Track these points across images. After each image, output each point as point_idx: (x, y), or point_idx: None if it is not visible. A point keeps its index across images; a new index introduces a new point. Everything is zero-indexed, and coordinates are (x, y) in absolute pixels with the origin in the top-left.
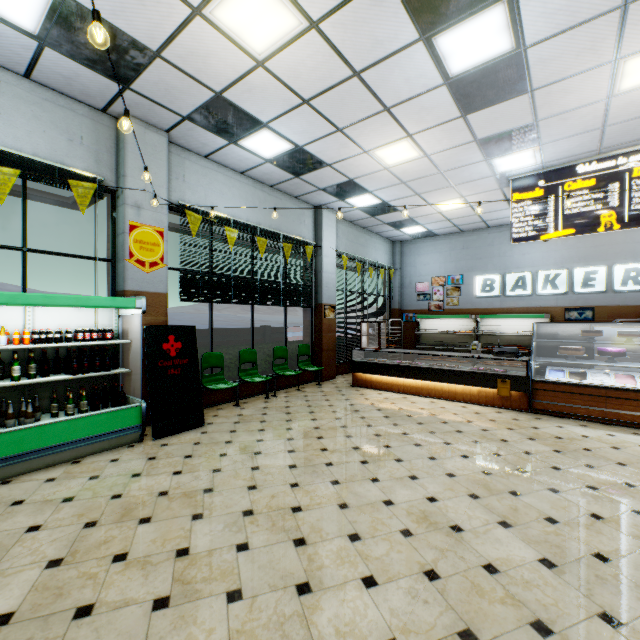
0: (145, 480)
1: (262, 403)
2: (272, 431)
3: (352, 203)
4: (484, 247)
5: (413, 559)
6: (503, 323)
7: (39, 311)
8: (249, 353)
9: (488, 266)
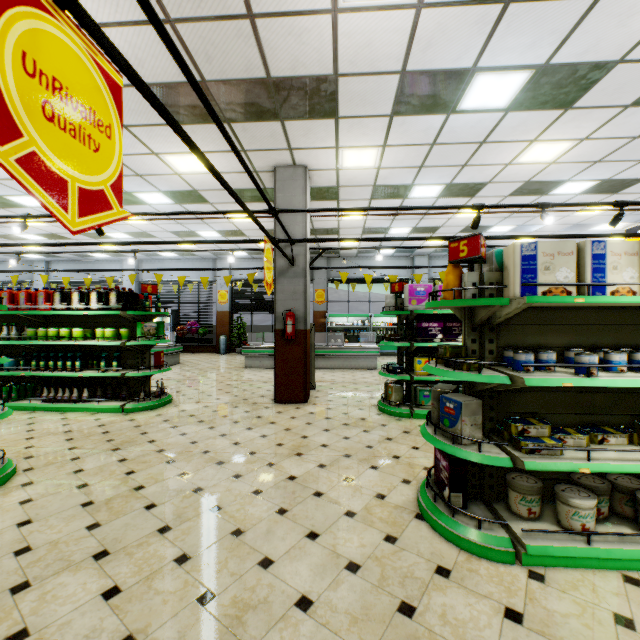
0: None
1: None
2: None
3: None
4: None
5: None
6: None
7: (393, 318)
8: None
9: None
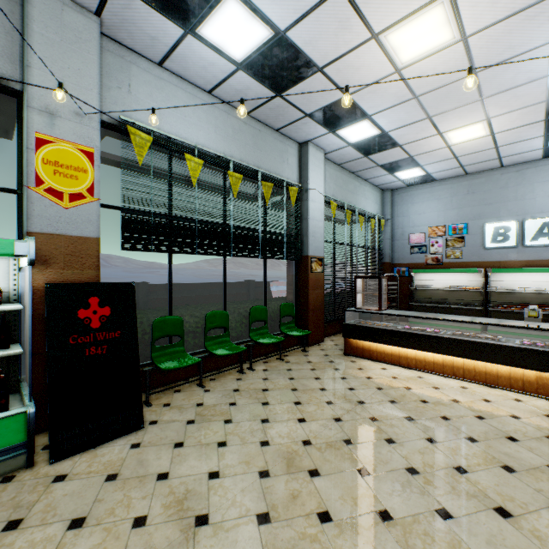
0: None
1: (233, 381)
2: (237, 448)
3: (344, 136)
4: (495, 190)
5: None
6: (522, 278)
7: None
8: (218, 316)
9: (501, 212)
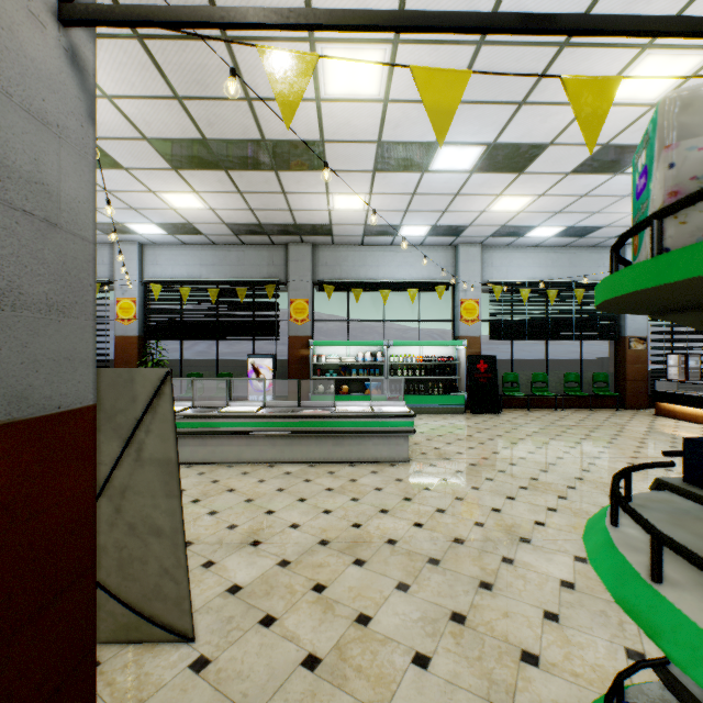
0: (463, 422)
1: (548, 412)
2: (539, 422)
3: None
4: None
5: (557, 455)
6: None
7: (424, 348)
8: (540, 376)
9: None
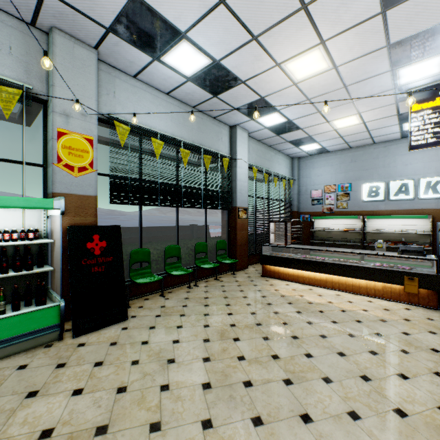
0: (37, 404)
1: (184, 293)
2: (189, 328)
3: (261, 122)
4: (370, 160)
5: None
6: (387, 223)
7: None
8: (174, 249)
9: (373, 175)
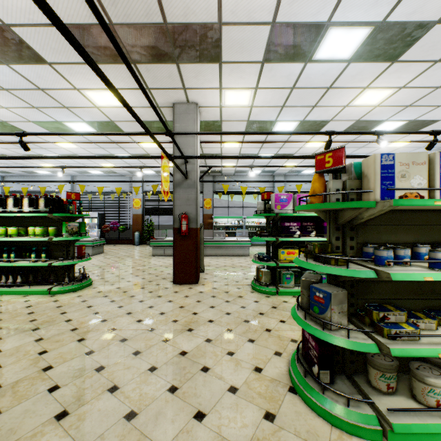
0: None
1: None
2: None
3: None
4: None
5: None
6: None
7: (260, 219)
8: None
9: None
